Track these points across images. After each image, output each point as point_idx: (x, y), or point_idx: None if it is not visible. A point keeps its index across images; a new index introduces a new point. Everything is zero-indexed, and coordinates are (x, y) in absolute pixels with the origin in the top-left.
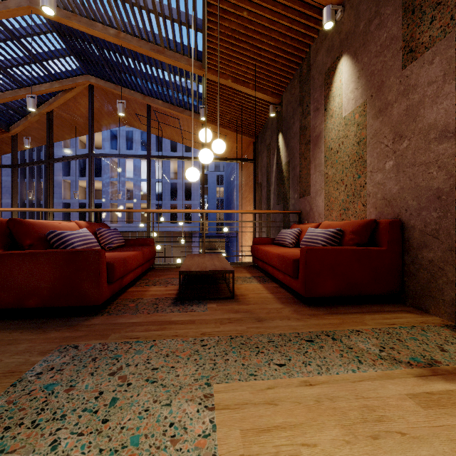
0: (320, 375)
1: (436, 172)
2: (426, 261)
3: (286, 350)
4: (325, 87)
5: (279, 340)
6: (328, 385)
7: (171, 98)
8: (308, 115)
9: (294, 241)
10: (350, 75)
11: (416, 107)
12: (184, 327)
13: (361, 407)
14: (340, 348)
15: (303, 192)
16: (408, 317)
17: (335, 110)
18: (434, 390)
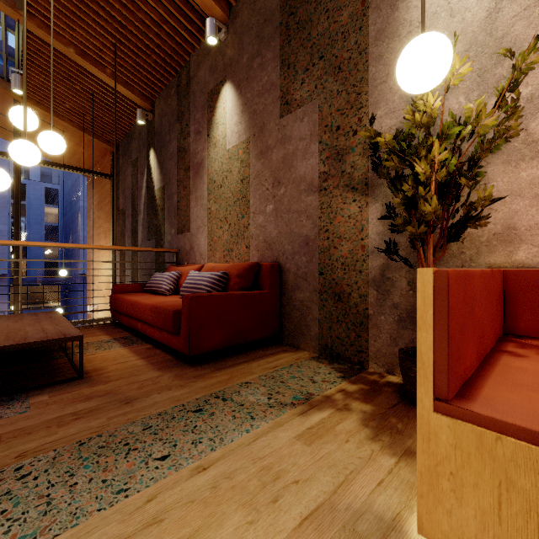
0: (214, 451)
1: (305, 220)
2: (298, 302)
3: (170, 434)
4: (208, 110)
5: (159, 422)
6: (224, 459)
7: None
8: (188, 135)
9: (172, 287)
10: (234, 106)
11: (291, 157)
12: None
13: (259, 472)
14: (232, 408)
15: (183, 227)
16: (286, 356)
17: (218, 139)
18: (313, 424)
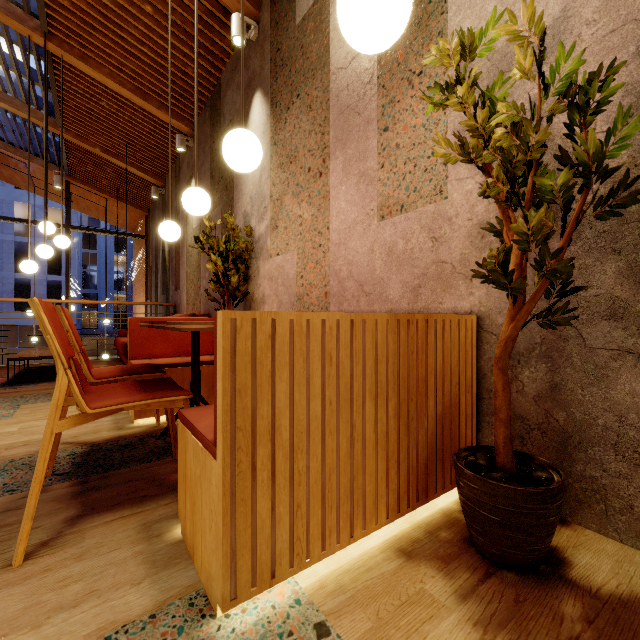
0: None
1: None
2: None
3: None
4: None
5: None
6: None
7: (9, 135)
8: (179, 213)
9: None
10: None
11: None
12: (8, 394)
13: None
14: None
15: (177, 285)
16: None
17: (190, 220)
18: None
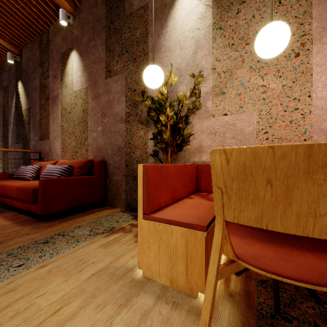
0: (52, 258)
1: (119, 137)
2: (115, 181)
3: (25, 255)
4: (62, 64)
5: (19, 251)
6: (57, 260)
7: None
8: (47, 77)
9: (34, 175)
10: (78, 66)
11: (111, 102)
12: None
13: (76, 262)
14: (67, 239)
15: (44, 136)
16: (107, 211)
17: (68, 84)
18: (110, 239)
